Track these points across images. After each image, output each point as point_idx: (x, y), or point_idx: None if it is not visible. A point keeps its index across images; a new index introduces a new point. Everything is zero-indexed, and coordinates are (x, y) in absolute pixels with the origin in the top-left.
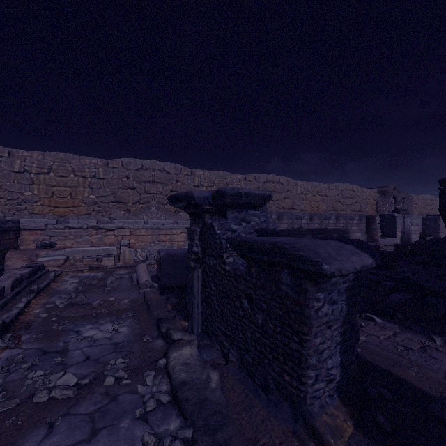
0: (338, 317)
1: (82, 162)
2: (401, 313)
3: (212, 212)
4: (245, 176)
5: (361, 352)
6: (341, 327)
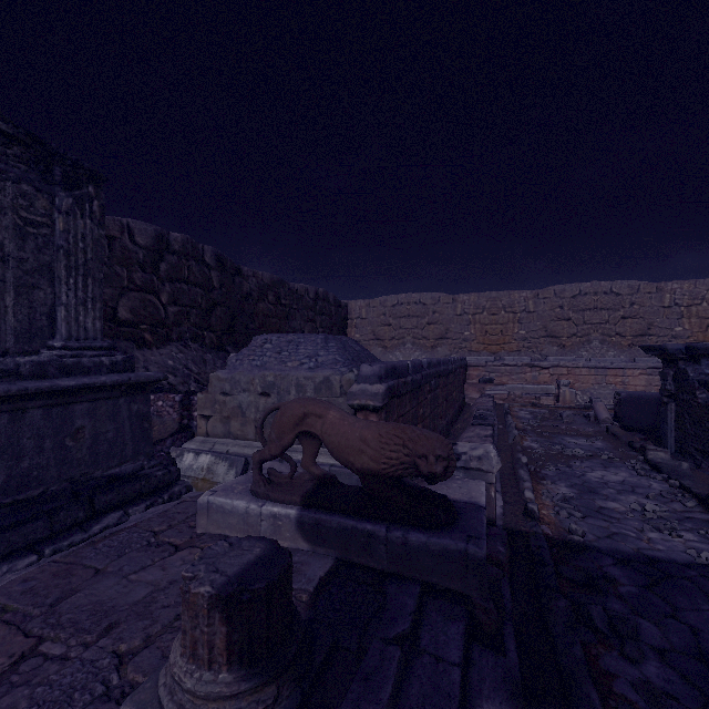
0: None
1: (512, 297)
2: None
3: (686, 360)
4: None
5: None
6: None
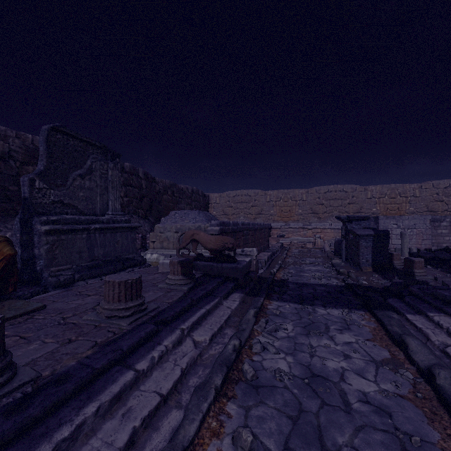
0: (369, 246)
1: (295, 192)
2: (446, 266)
3: (348, 222)
4: (420, 185)
5: (398, 268)
6: (371, 249)
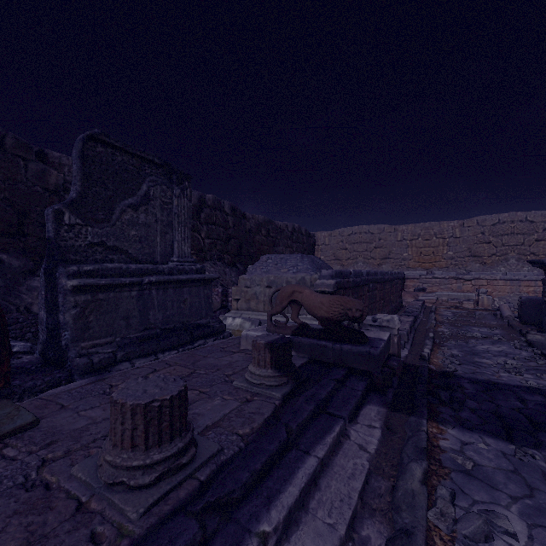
0: None
1: (441, 226)
2: None
3: None
4: None
5: None
6: None
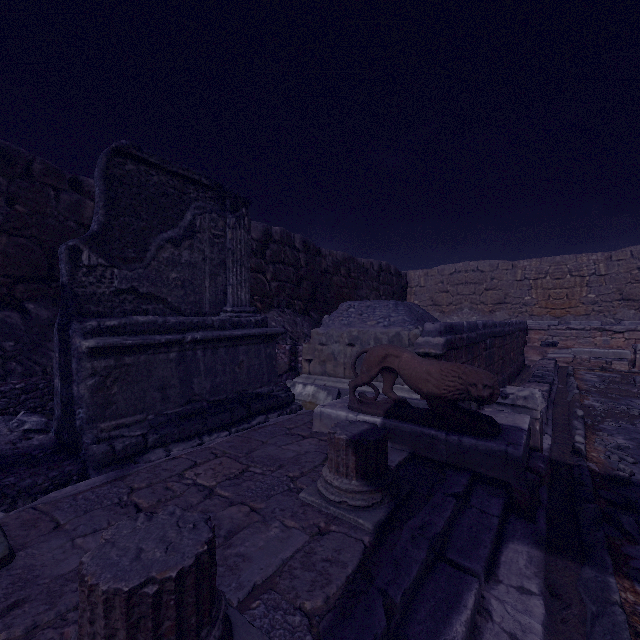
0: None
1: (579, 261)
2: None
3: None
4: None
5: None
6: None
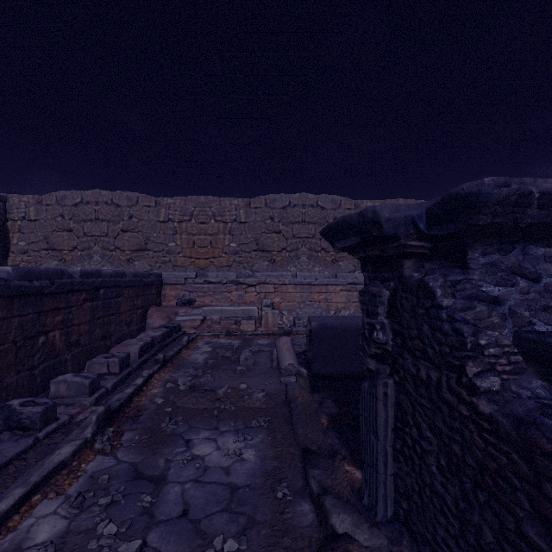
0: None
1: (222, 204)
2: None
3: (422, 255)
4: None
5: None
6: None
